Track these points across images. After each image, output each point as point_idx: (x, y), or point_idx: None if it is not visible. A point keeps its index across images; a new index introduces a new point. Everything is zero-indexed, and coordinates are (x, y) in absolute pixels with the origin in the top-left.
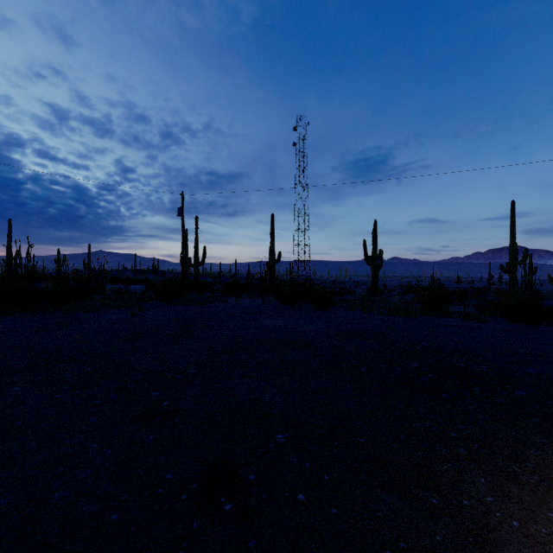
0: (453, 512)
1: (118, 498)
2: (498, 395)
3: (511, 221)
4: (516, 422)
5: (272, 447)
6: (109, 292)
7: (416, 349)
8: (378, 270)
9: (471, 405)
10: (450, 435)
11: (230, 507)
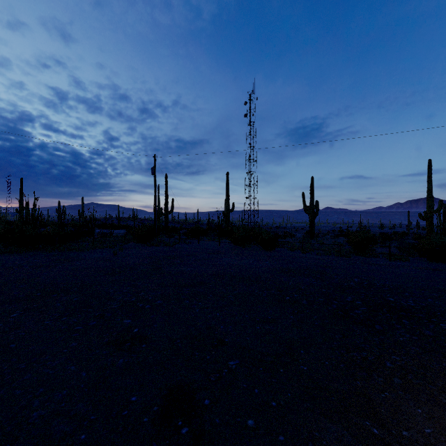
0: (393, 443)
1: (88, 419)
2: (425, 327)
3: (428, 176)
4: (445, 353)
5: (225, 372)
6: (97, 235)
7: (350, 285)
8: (315, 217)
9: (402, 337)
10: (385, 364)
11: (186, 431)
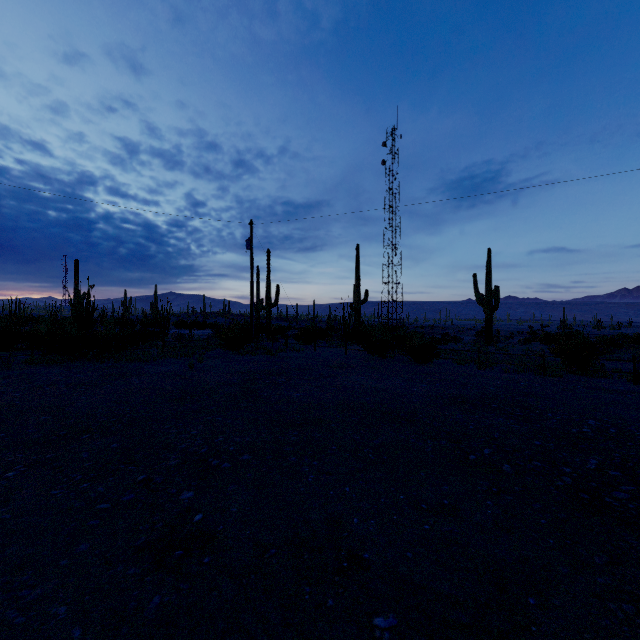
0: None
1: None
2: None
3: None
4: None
5: None
6: (171, 338)
7: (583, 432)
8: (493, 311)
9: None
10: None
11: None
